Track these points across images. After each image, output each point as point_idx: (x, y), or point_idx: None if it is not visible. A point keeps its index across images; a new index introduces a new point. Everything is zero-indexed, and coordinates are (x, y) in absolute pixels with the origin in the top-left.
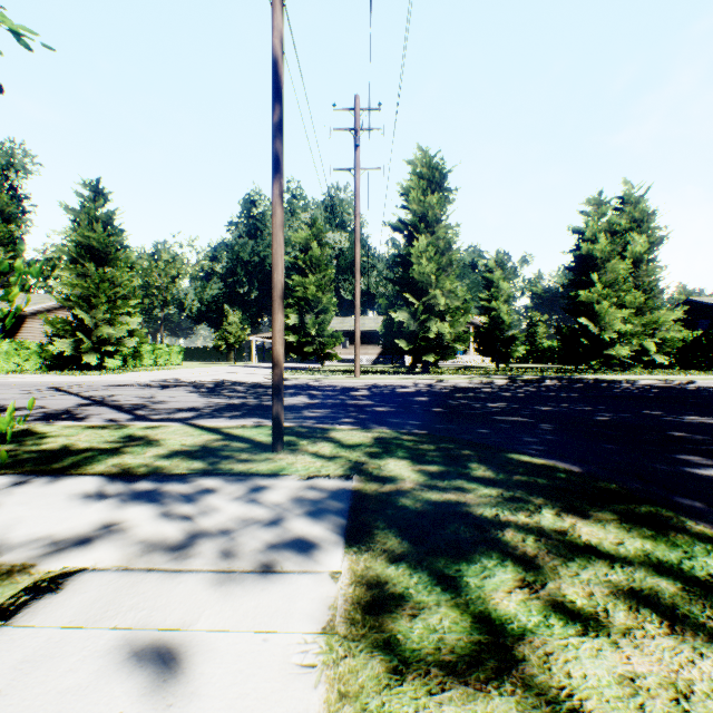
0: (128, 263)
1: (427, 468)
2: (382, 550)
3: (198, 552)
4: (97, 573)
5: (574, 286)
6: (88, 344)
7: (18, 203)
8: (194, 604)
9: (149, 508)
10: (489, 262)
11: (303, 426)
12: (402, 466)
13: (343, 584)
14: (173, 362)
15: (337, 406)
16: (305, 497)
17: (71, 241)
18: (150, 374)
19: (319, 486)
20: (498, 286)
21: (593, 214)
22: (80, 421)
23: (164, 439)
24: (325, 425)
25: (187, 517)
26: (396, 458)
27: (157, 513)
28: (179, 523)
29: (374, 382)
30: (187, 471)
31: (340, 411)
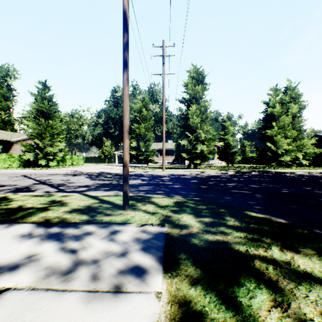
0: (59, 118)
1: (203, 219)
2: (185, 276)
3: (78, 275)
4: (15, 292)
5: (264, 128)
6: (41, 155)
7: (11, 92)
8: (70, 319)
9: (55, 244)
10: (224, 117)
11: (139, 195)
12: (190, 218)
13: (164, 302)
14: (80, 163)
15: (155, 184)
16: (140, 237)
17: (33, 108)
18: (69, 169)
19: (147, 230)
20: (228, 129)
21: (273, 95)
22: (32, 192)
23: (70, 202)
24: (150, 194)
25: (75, 250)
26: (186, 213)
27: (59, 247)
28: (70, 254)
29: (172, 173)
30: (79, 221)
31: (156, 187)
